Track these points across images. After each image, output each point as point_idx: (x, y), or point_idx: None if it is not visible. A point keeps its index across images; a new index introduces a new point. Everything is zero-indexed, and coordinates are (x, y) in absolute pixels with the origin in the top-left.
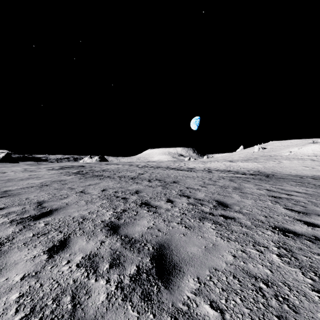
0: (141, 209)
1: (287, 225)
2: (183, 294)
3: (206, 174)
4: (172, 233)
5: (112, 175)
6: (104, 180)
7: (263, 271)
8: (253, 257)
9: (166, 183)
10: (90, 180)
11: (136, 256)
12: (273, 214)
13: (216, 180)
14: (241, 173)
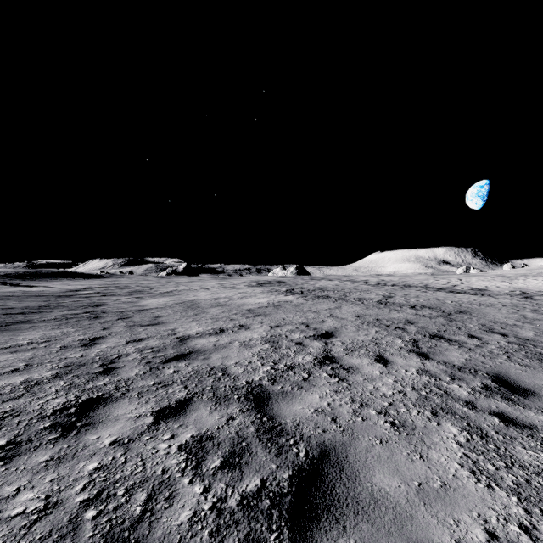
0: (437, 341)
1: None
2: None
3: (521, 302)
4: (504, 368)
5: (344, 297)
6: (341, 304)
7: None
8: None
9: (447, 313)
10: (322, 302)
11: (473, 377)
12: None
13: None
14: None
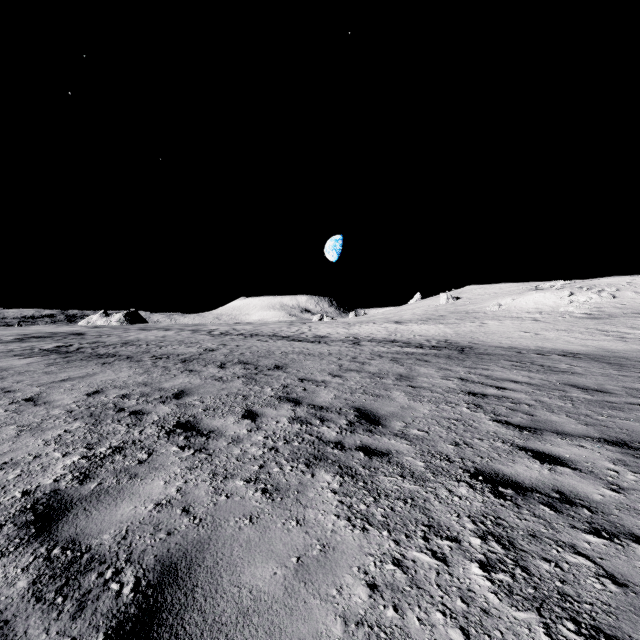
0: (168, 442)
1: (500, 464)
2: None
3: (348, 349)
4: (219, 518)
5: (140, 354)
6: (111, 367)
7: None
8: (421, 581)
9: (259, 369)
10: (76, 367)
11: (58, 633)
12: (471, 436)
13: (365, 361)
14: (416, 345)
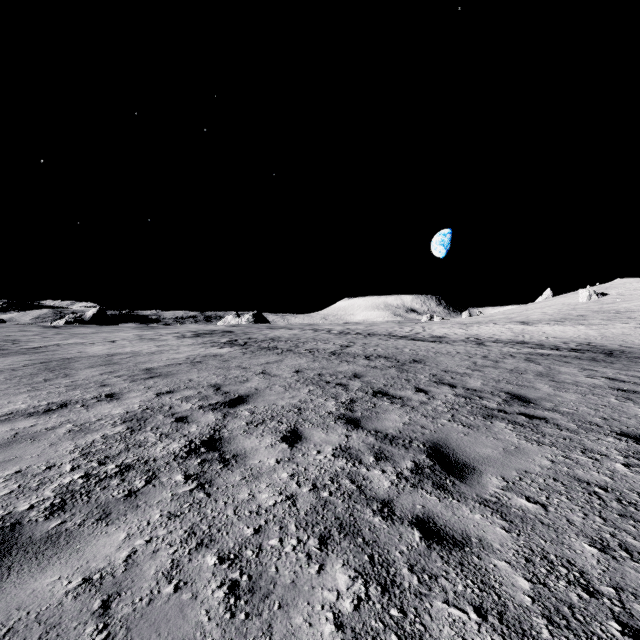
0: (379, 400)
1: None
2: (487, 489)
3: (474, 349)
4: (445, 432)
5: (295, 348)
6: (286, 356)
7: (599, 478)
8: (582, 464)
9: (401, 362)
10: (263, 355)
11: (405, 452)
12: (619, 415)
13: (497, 360)
14: (550, 347)
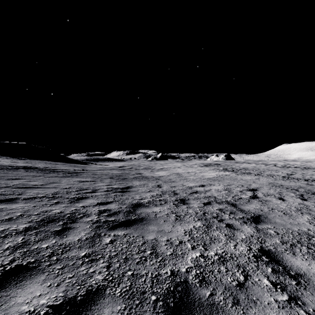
0: (314, 195)
1: None
2: None
3: None
4: None
5: (260, 174)
6: (259, 177)
7: None
8: None
9: None
10: (247, 176)
11: None
12: None
13: None
14: None
